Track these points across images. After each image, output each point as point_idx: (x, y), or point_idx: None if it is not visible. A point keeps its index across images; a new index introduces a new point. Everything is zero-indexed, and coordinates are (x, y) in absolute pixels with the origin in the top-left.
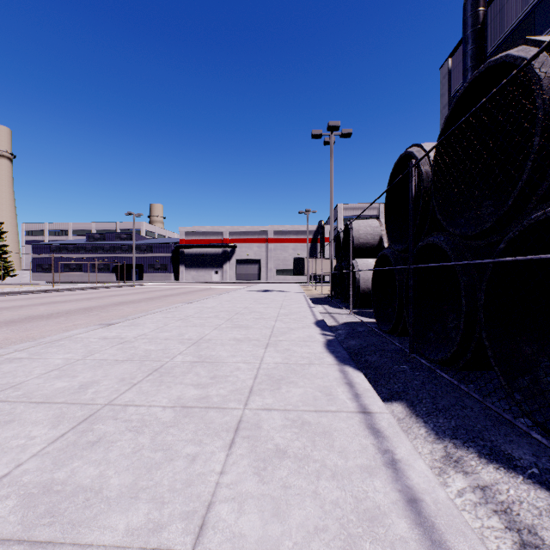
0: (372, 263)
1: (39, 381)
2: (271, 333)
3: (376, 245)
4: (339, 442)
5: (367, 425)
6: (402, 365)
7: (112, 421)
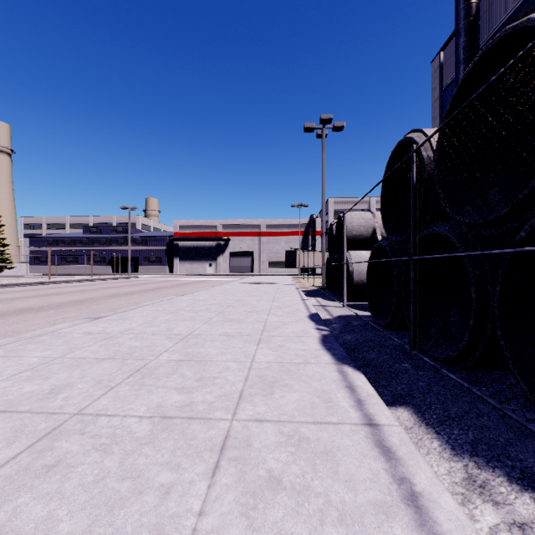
0: (365, 255)
1: (6, 384)
2: (263, 327)
3: (369, 237)
4: (344, 466)
5: (375, 442)
6: (404, 363)
7: (77, 436)
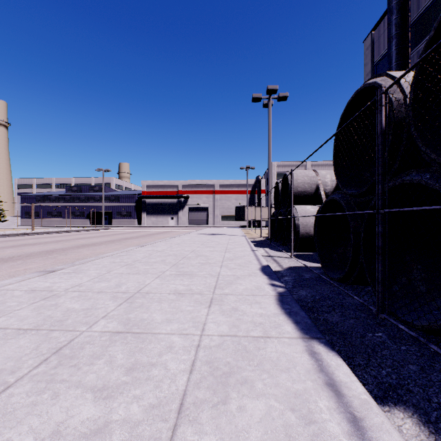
0: (310, 209)
1: None
2: (215, 282)
3: (313, 193)
4: None
5: None
6: (376, 332)
7: None
